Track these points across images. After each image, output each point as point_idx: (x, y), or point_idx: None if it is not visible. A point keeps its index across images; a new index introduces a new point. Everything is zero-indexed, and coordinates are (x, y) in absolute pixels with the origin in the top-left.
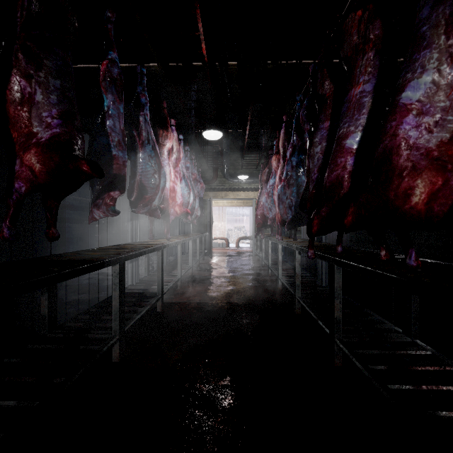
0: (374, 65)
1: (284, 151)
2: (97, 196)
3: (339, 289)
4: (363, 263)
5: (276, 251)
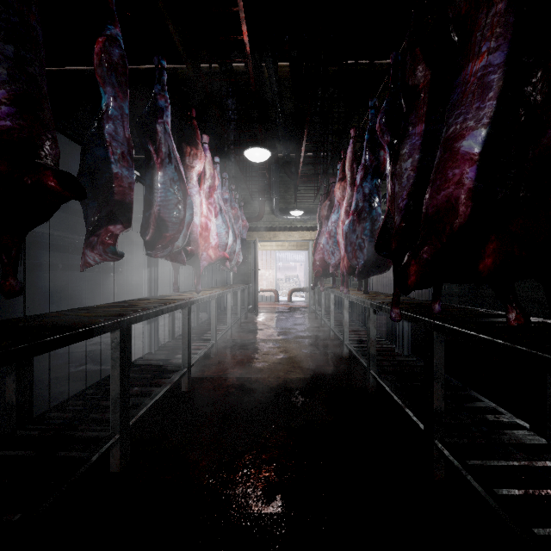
0: (507, 23)
1: (353, 176)
2: (90, 232)
3: (440, 366)
4: (483, 331)
5: (338, 307)
